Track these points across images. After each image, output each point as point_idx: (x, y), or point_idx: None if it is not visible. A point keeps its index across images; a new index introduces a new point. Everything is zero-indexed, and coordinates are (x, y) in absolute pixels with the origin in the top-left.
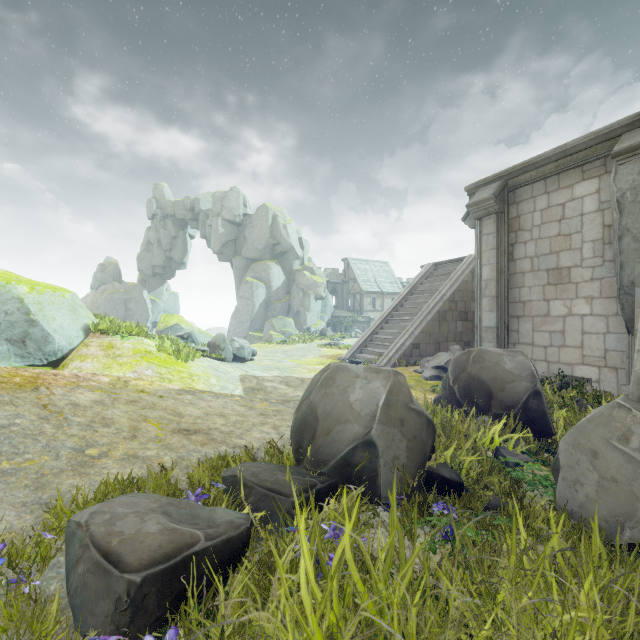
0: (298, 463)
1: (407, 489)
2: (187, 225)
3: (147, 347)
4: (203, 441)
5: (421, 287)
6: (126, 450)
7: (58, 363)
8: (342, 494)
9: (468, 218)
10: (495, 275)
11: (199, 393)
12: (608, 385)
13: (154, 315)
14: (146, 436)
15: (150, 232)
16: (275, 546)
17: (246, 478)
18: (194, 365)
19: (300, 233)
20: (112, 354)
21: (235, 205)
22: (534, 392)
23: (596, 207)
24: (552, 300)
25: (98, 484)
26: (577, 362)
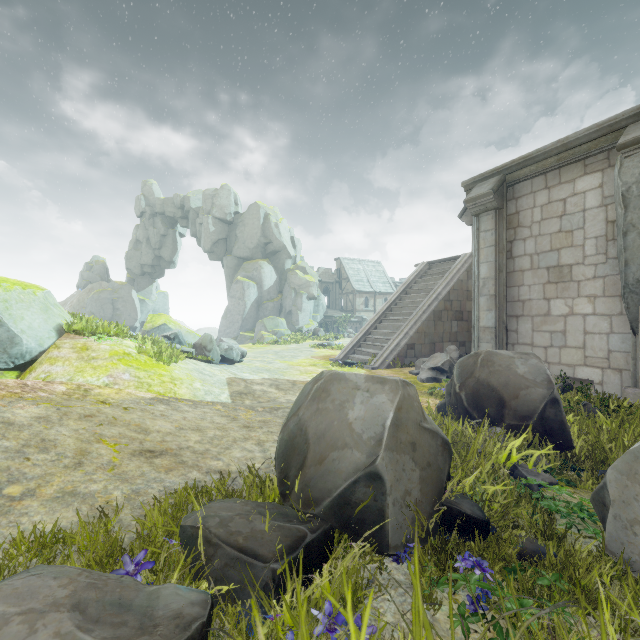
0: (283, 498)
1: (421, 532)
2: (177, 223)
3: (126, 349)
4: (169, 466)
5: (415, 286)
6: (62, 485)
7: (26, 366)
8: (339, 544)
9: (465, 215)
10: (493, 273)
11: (175, 402)
12: (612, 387)
13: (143, 315)
14: (95, 462)
15: (139, 230)
16: (247, 636)
17: (211, 530)
18: (177, 368)
19: (292, 232)
20: (86, 356)
21: (226, 203)
22: (551, 400)
23: (599, 202)
24: (553, 299)
25: (7, 542)
26: (579, 363)
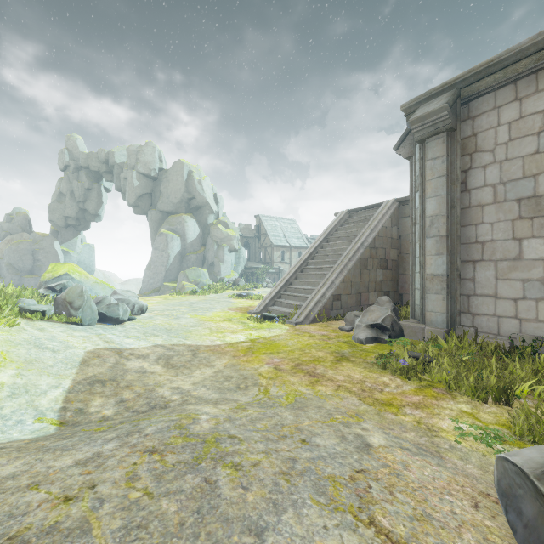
0: None
1: None
2: (102, 178)
3: None
4: None
5: (337, 234)
6: None
7: None
8: None
9: (402, 146)
10: (445, 209)
11: None
12: None
13: None
14: None
15: (62, 183)
16: None
17: None
18: None
19: (215, 190)
20: None
21: (150, 159)
22: None
23: None
24: (526, 238)
25: None
26: None
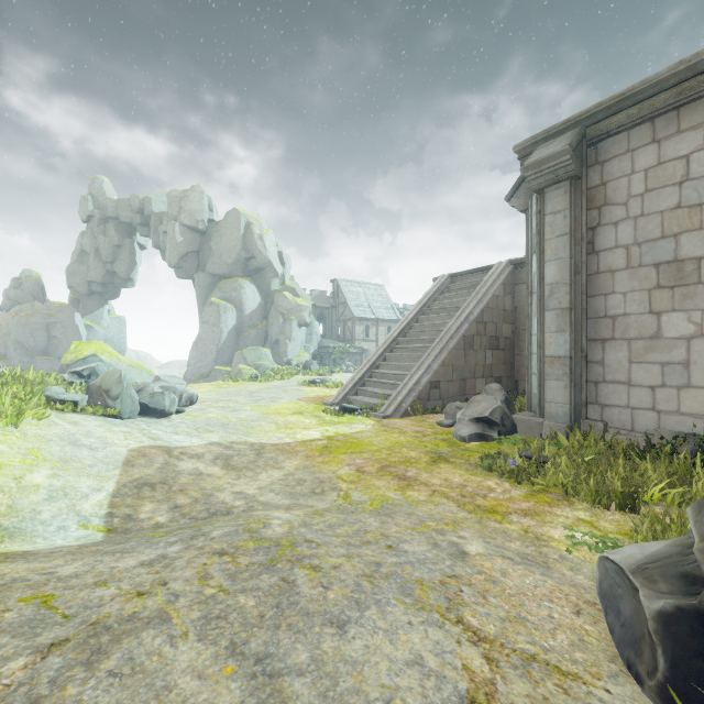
0: None
1: None
2: (136, 231)
3: None
4: None
5: (435, 305)
6: None
7: None
8: None
9: (515, 196)
10: (567, 275)
11: None
12: None
13: None
14: None
15: (84, 238)
16: None
17: None
18: (12, 437)
19: (280, 247)
20: None
21: (198, 208)
22: None
23: None
24: (666, 312)
25: None
26: None
